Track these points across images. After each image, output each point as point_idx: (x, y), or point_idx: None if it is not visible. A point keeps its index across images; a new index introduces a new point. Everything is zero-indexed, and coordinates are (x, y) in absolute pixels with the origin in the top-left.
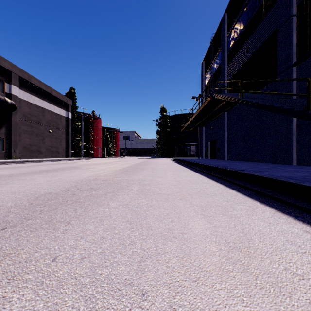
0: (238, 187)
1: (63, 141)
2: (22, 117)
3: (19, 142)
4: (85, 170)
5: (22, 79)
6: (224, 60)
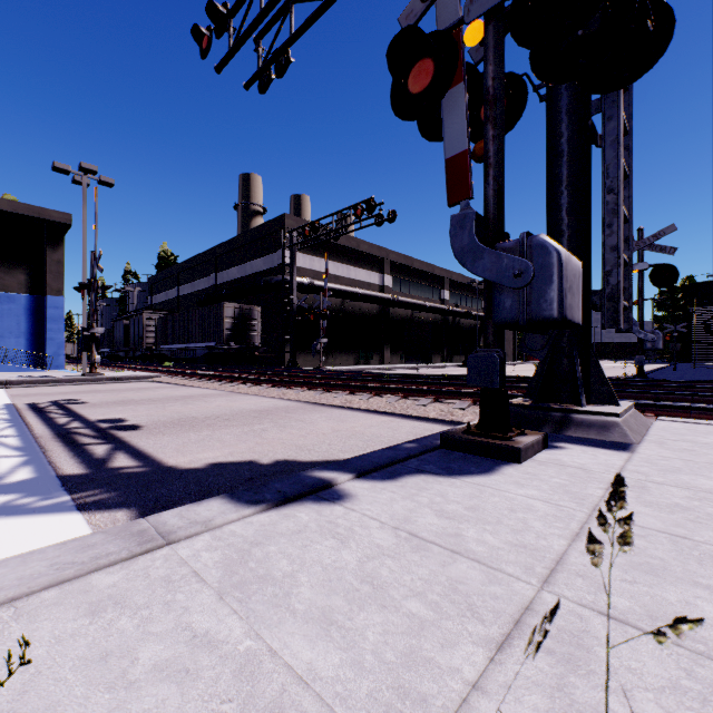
0: None
1: (511, 342)
2: None
3: None
4: None
5: None
6: None
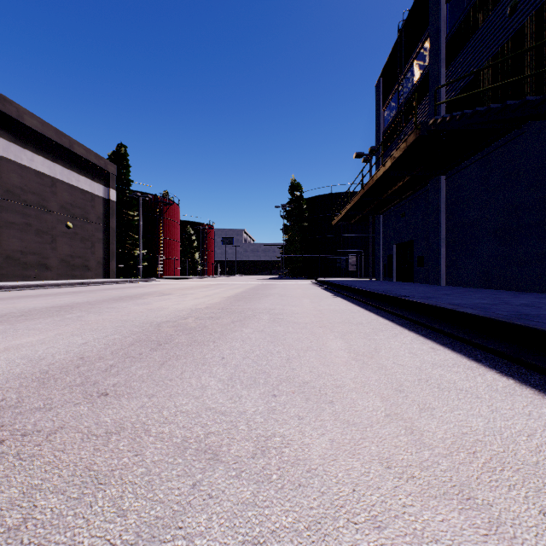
0: None
1: (99, 245)
2: (2, 194)
3: None
4: (65, 322)
5: (2, 115)
6: (438, 56)
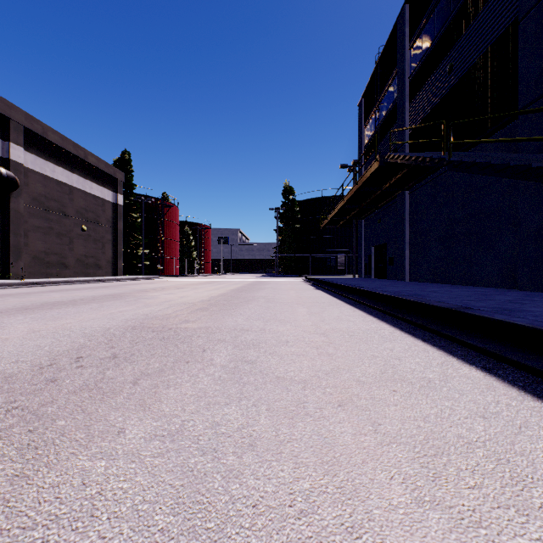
0: (474, 354)
1: (109, 246)
2: (30, 202)
3: (25, 247)
4: (132, 302)
5: (30, 133)
6: (403, 92)
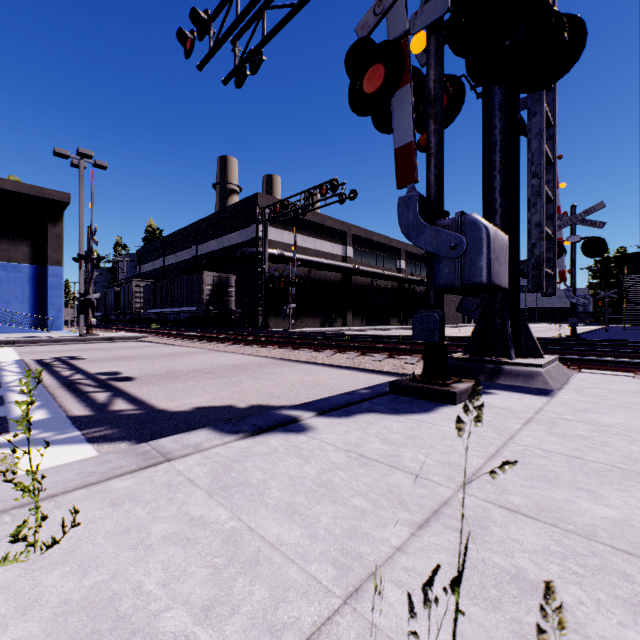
0: None
1: None
2: None
3: None
4: None
5: None
6: None
